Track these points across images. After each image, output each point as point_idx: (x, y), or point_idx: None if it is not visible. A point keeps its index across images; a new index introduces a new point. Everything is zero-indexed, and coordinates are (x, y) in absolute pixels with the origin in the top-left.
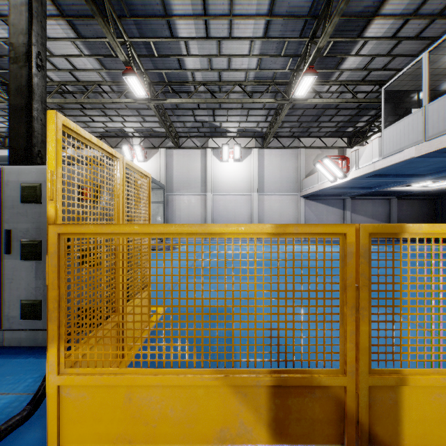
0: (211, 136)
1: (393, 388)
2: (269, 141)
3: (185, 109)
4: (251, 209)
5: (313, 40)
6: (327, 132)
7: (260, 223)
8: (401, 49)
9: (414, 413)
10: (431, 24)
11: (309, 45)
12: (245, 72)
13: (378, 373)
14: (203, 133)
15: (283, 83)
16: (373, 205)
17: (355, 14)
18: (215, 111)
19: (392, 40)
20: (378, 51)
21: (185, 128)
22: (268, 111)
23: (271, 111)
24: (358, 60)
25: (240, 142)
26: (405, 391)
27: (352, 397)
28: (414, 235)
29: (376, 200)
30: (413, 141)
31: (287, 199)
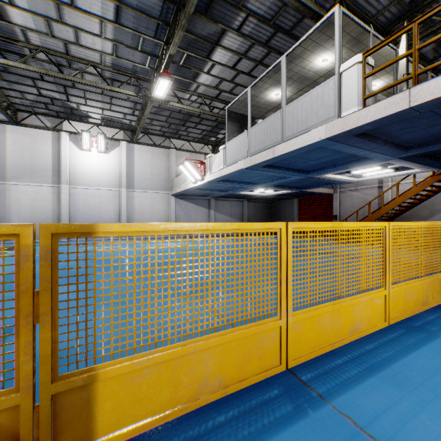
0: (67, 118)
1: (85, 387)
2: (138, 136)
3: (21, 76)
4: (119, 206)
5: (167, 46)
6: (195, 138)
7: (130, 221)
8: (240, 80)
9: (109, 404)
10: (257, 67)
11: (164, 49)
12: (100, 54)
13: (68, 377)
14: (54, 112)
15: (145, 79)
16: (231, 205)
17: (201, 36)
18: (68, 89)
19: (233, 70)
20: (224, 76)
21: (25, 100)
22: (134, 105)
23: (137, 105)
24: (210, 79)
25: (105, 131)
26: (99, 386)
27: (29, 414)
28: (109, 234)
29: (234, 201)
30: (243, 156)
31: (158, 197)
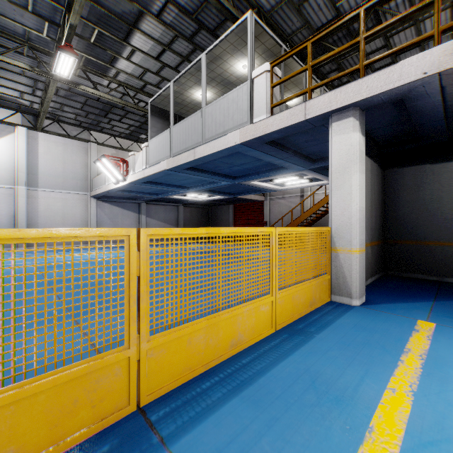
0: None
1: None
2: (42, 122)
3: None
4: (15, 208)
5: (69, 14)
6: (121, 133)
7: (32, 226)
8: (167, 74)
9: None
10: (184, 63)
11: (66, 18)
12: None
13: None
14: None
15: (45, 51)
16: (165, 210)
17: (114, 13)
18: None
19: (157, 61)
20: (148, 66)
21: None
22: (34, 82)
23: (39, 83)
24: (132, 67)
25: None
26: None
27: None
28: None
29: (168, 206)
30: (166, 156)
31: (73, 198)
